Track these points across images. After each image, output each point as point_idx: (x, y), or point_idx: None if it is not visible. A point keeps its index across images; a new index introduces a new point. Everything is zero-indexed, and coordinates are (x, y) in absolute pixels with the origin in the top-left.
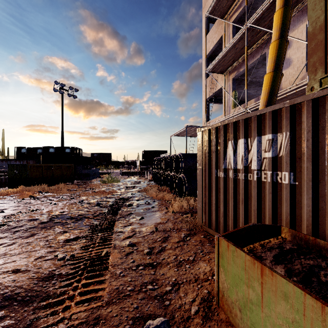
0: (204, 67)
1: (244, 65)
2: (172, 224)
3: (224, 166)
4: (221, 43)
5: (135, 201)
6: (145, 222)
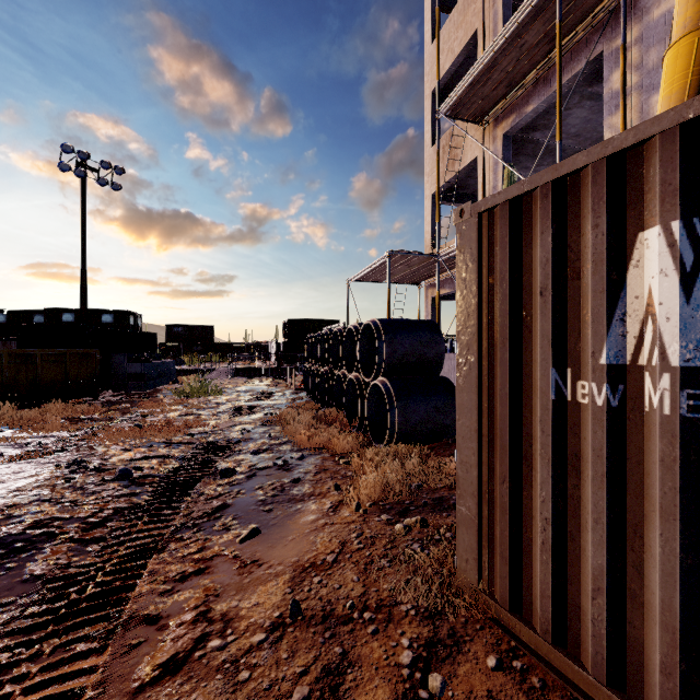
0: (429, 117)
1: (536, 95)
2: (359, 572)
3: (608, 356)
4: (472, 55)
5: (246, 454)
6: (262, 553)
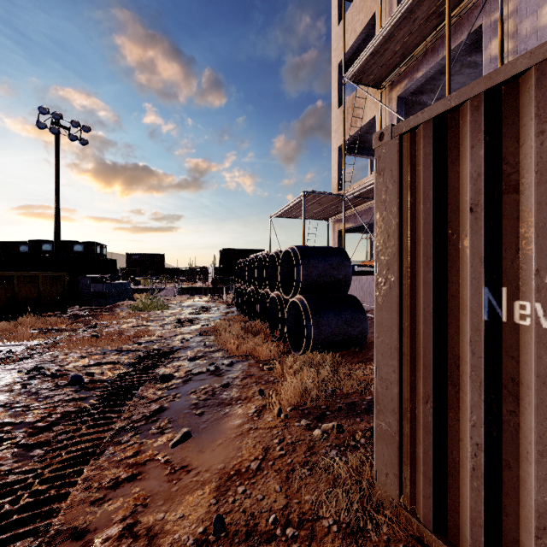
0: (335, 85)
1: (425, 63)
2: (282, 482)
3: None
4: (370, 34)
5: (184, 361)
6: (191, 458)
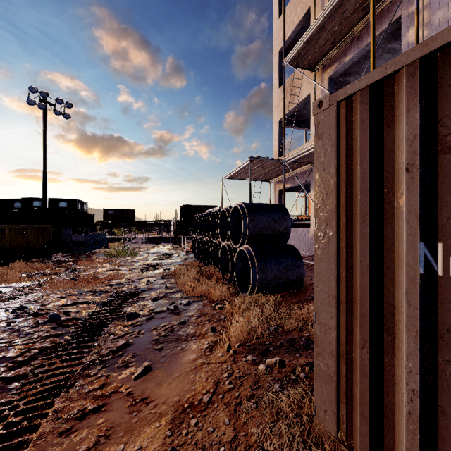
0: (276, 68)
1: (352, 49)
2: (230, 415)
3: None
4: (306, 26)
5: (148, 301)
6: (150, 391)
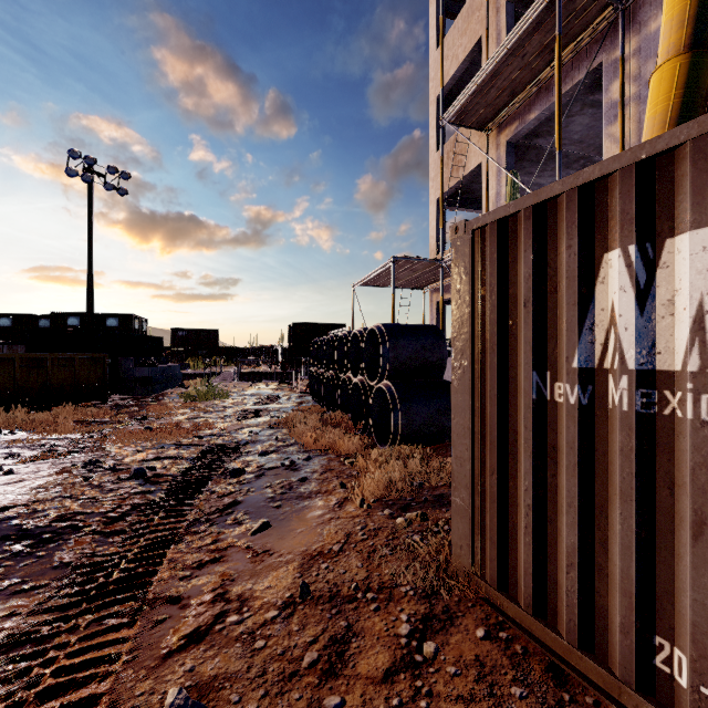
0: (433, 122)
1: (539, 103)
2: (363, 560)
3: (579, 360)
4: (476, 61)
5: (254, 456)
6: (272, 544)
